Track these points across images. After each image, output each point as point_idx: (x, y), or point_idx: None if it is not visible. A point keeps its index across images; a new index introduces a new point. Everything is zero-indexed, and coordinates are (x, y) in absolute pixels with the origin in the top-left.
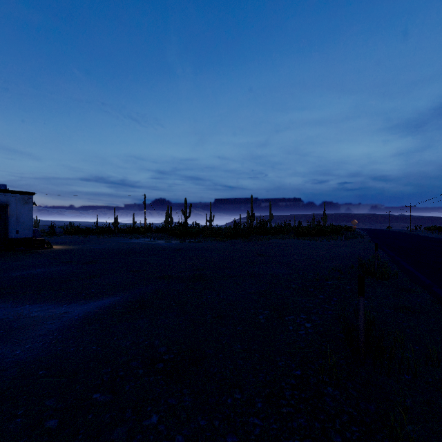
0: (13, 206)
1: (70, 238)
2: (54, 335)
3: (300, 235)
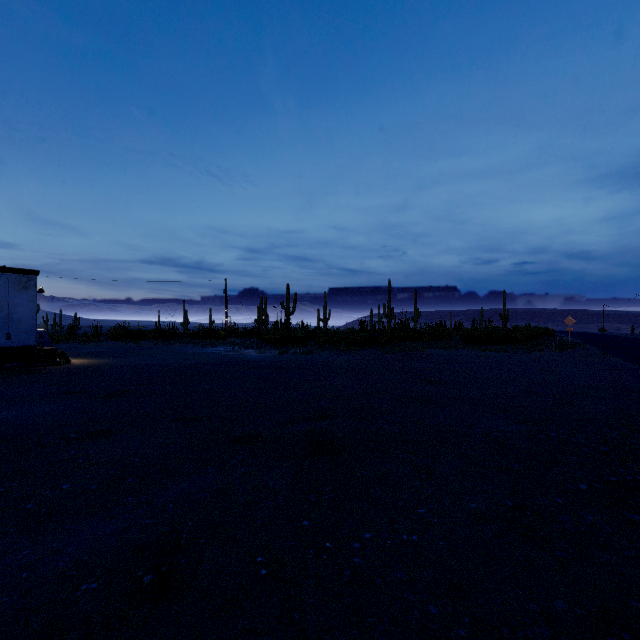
0: (1, 293)
1: (112, 346)
2: None
3: (473, 342)
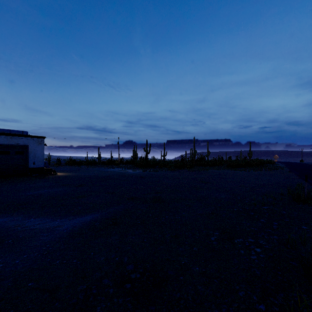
0: (31, 146)
1: (69, 168)
2: (46, 246)
3: (231, 166)
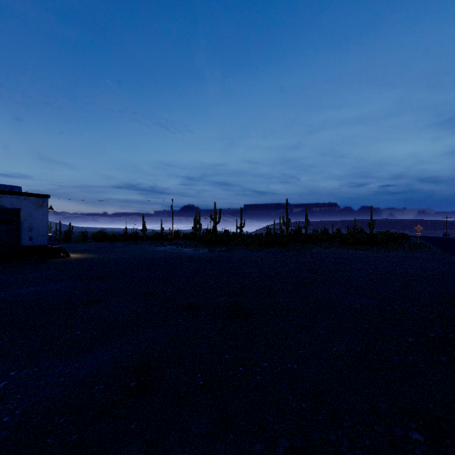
0: (26, 210)
1: (95, 245)
2: None
3: (347, 243)
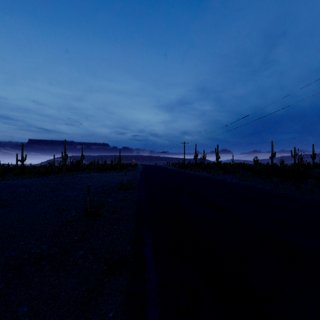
0: None
1: None
2: None
3: (101, 170)
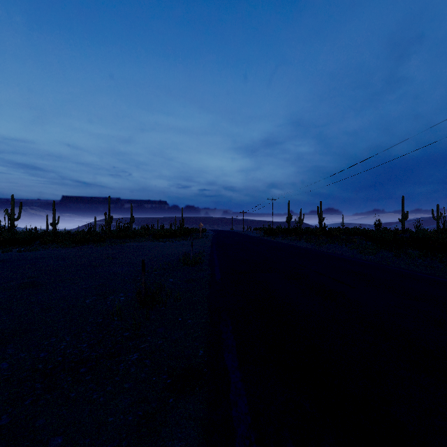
0: None
1: None
2: None
3: (157, 237)
